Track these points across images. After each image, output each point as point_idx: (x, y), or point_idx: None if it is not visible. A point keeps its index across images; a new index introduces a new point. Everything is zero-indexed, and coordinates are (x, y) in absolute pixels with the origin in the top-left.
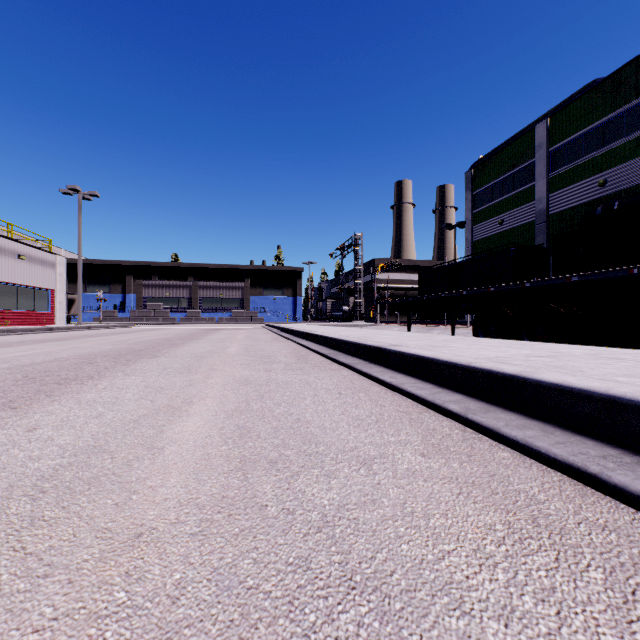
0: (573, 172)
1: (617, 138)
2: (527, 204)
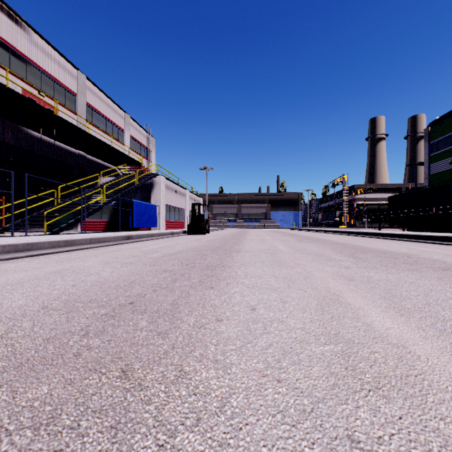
0: None
1: None
2: None
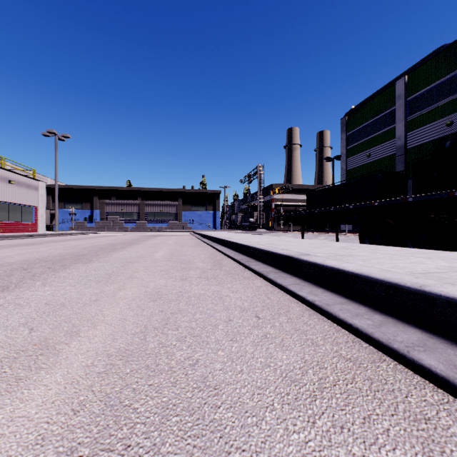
0: (426, 116)
1: None
2: (389, 141)
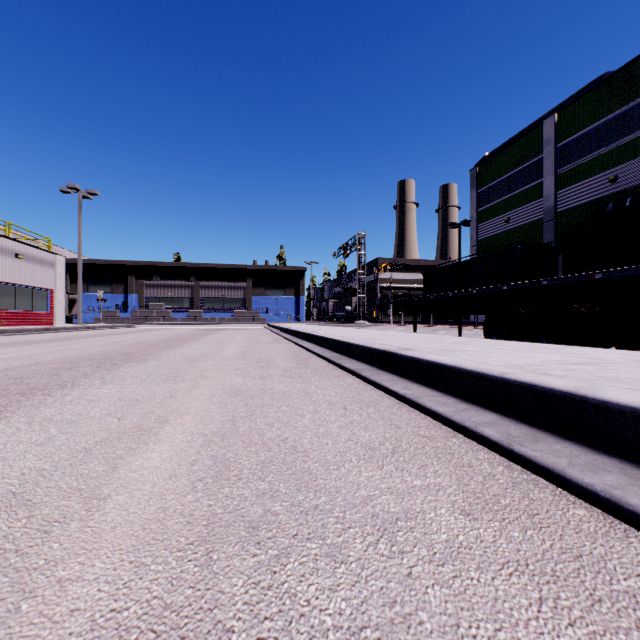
0: (582, 168)
1: (628, 133)
2: (534, 202)
